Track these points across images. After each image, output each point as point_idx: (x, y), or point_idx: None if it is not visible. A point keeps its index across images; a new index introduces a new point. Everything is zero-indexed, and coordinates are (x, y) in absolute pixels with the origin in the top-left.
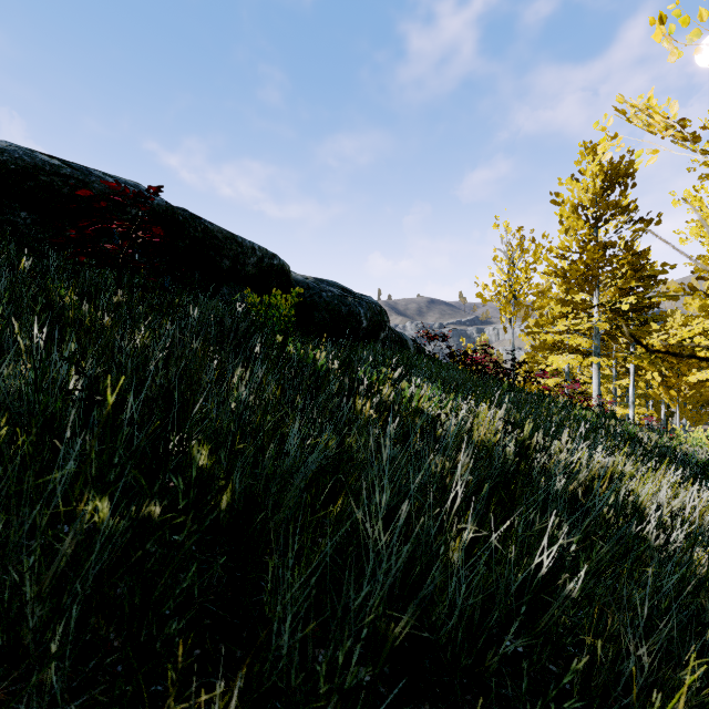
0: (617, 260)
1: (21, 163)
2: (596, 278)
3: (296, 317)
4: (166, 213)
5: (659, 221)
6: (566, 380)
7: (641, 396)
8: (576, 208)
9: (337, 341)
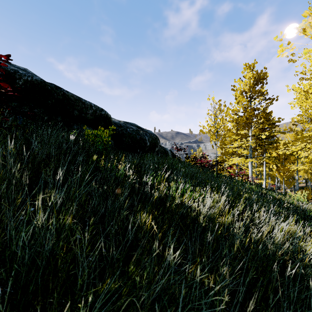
0: (259, 116)
1: None
2: (251, 124)
3: (114, 140)
4: (40, 84)
5: (277, 99)
6: (236, 168)
7: (267, 174)
8: (242, 92)
9: (134, 152)
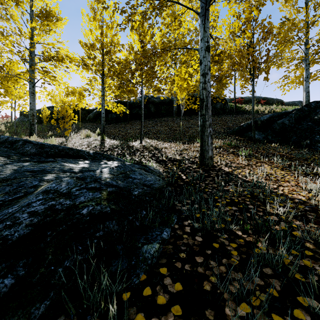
0: None
1: (250, 98)
2: None
3: None
4: (263, 98)
5: None
6: None
7: None
8: None
9: None
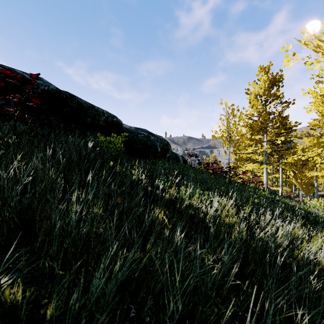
0: (275, 120)
1: None
2: (266, 128)
3: (125, 146)
4: (56, 93)
5: (294, 102)
6: (251, 175)
7: (284, 181)
8: (256, 96)
9: (146, 158)
